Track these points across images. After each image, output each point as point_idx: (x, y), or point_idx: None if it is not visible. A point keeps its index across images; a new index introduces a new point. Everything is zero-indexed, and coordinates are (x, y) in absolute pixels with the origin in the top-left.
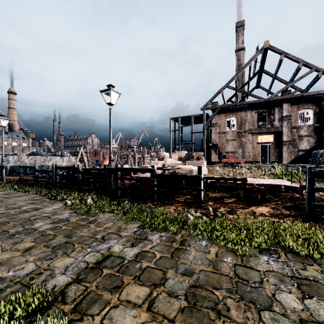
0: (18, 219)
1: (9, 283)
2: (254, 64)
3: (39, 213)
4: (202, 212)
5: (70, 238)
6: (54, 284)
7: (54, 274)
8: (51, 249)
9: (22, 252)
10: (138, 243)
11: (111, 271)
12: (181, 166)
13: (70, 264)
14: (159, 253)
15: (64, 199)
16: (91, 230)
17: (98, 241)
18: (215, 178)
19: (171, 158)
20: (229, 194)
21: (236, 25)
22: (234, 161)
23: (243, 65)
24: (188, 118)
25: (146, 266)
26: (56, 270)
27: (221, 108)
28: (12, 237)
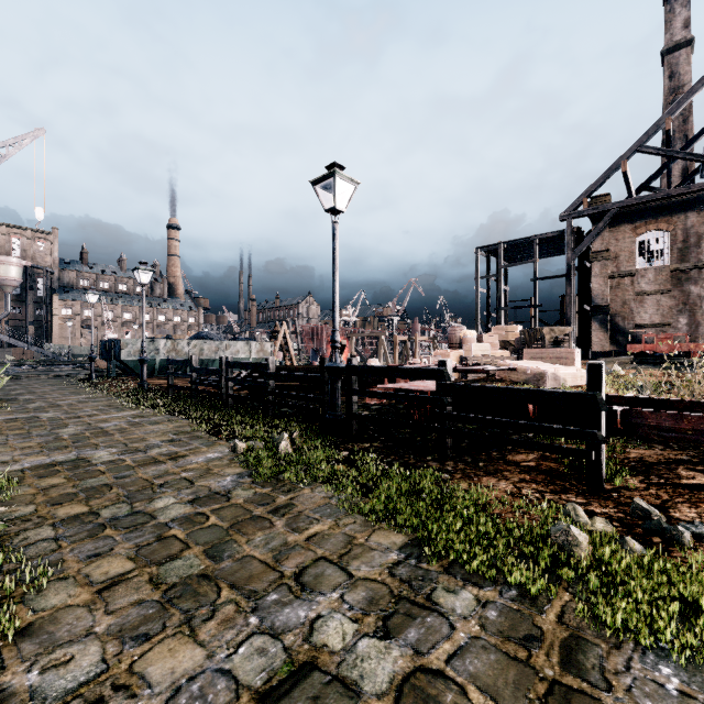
0: (131, 481)
1: None
2: None
3: (177, 468)
4: (610, 514)
5: (216, 559)
6: None
7: None
8: (160, 597)
9: (92, 594)
10: (404, 621)
11: None
12: (510, 362)
13: (188, 678)
14: (486, 700)
15: (235, 436)
16: (275, 538)
17: (286, 589)
18: (629, 400)
19: (481, 342)
20: (687, 452)
21: None
22: (667, 349)
23: (688, 86)
24: (524, 245)
25: None
26: (143, 696)
27: (621, 208)
28: (97, 533)
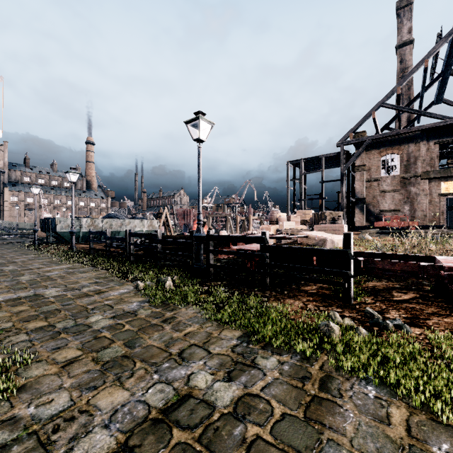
0: (73, 307)
1: (21, 433)
2: (432, 63)
3: (101, 299)
4: (353, 317)
5: (131, 348)
6: (86, 450)
7: (92, 425)
8: (100, 368)
9: (59, 368)
10: (239, 373)
11: (187, 437)
12: (306, 233)
13: (121, 405)
14: (280, 405)
15: (137, 279)
16: (165, 335)
17: (173, 360)
18: (370, 254)
19: (289, 220)
20: (399, 283)
21: (397, 6)
22: (396, 225)
23: (411, 68)
24: (316, 160)
25: (254, 436)
26: (97, 415)
27: (372, 140)
28: (56, 336)
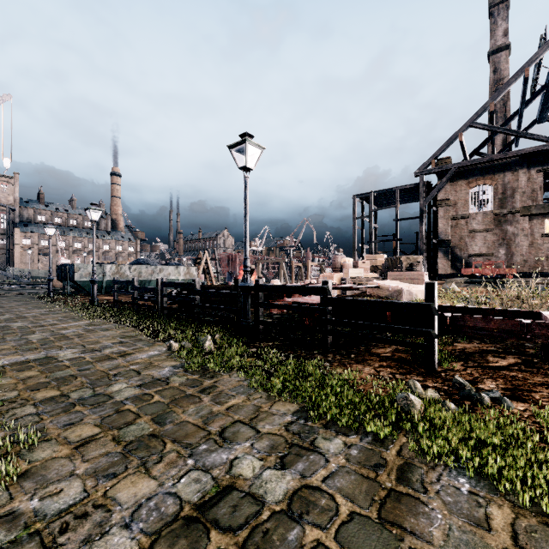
0: (91, 372)
1: (20, 533)
2: (534, 73)
3: (126, 363)
4: (438, 387)
5: (161, 424)
6: None
7: (109, 524)
8: (121, 450)
9: (71, 449)
10: (295, 458)
11: (229, 542)
12: (377, 282)
13: (146, 499)
14: (347, 502)
15: (170, 338)
16: (203, 409)
17: (212, 441)
18: (458, 308)
19: (357, 267)
20: (495, 345)
21: (489, 3)
22: (490, 272)
23: (507, 79)
24: (389, 194)
25: (315, 542)
26: (115, 510)
27: (458, 168)
28: (69, 409)
